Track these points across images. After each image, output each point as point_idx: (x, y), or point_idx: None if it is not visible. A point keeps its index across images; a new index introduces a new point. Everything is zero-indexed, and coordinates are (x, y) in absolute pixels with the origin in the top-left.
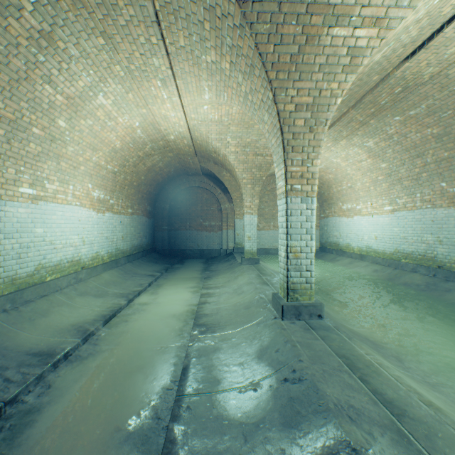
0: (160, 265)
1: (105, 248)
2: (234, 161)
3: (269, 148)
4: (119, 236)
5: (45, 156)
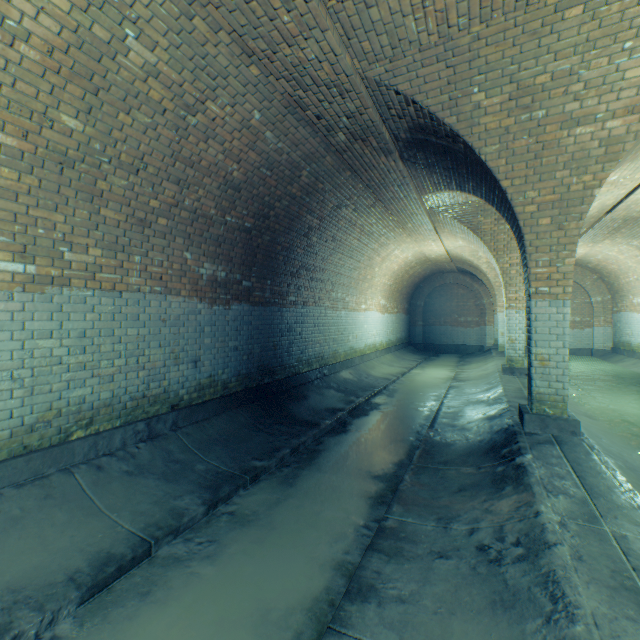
0: (418, 355)
1: (384, 338)
2: (486, 269)
3: None
4: (390, 330)
5: (368, 287)
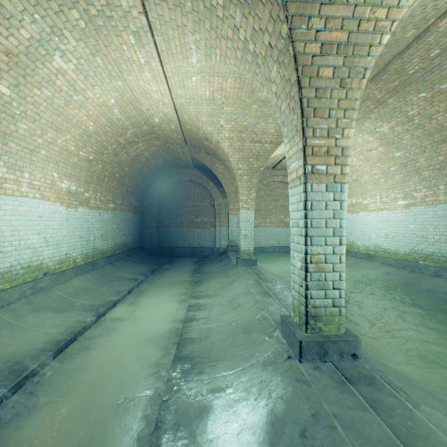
0: (146, 266)
1: (78, 249)
2: (229, 148)
3: (268, 133)
4: (97, 234)
5: None
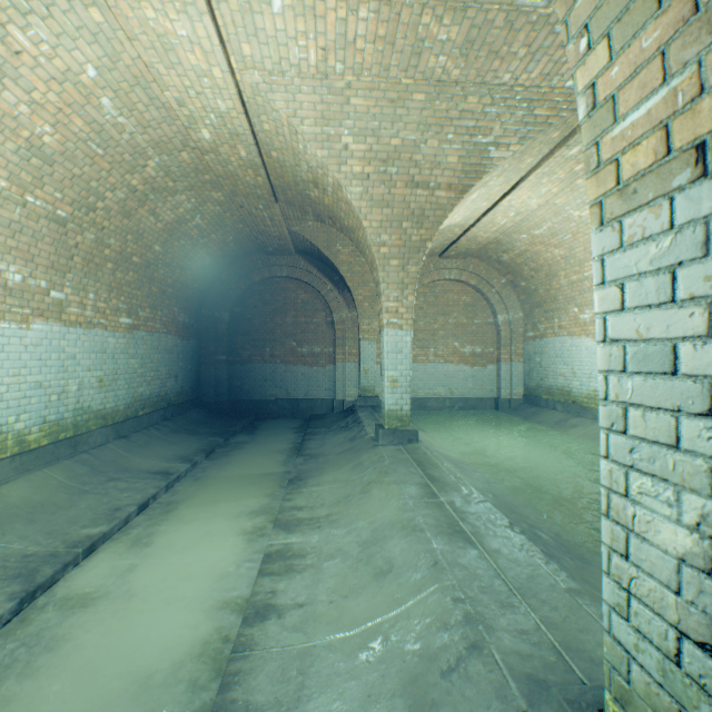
0: (199, 439)
1: (32, 412)
2: (361, 199)
3: (444, 166)
4: (87, 379)
5: None
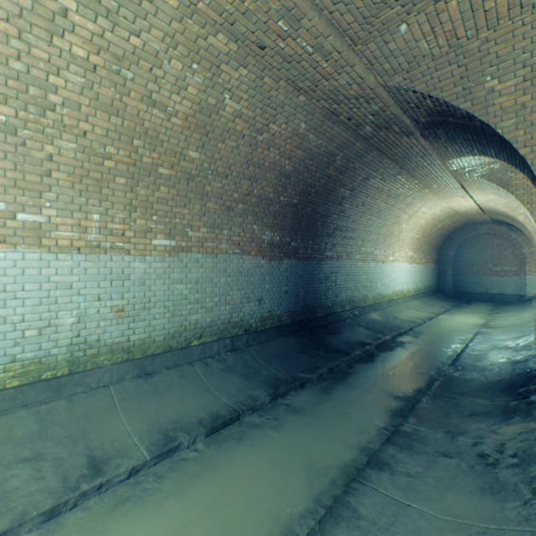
0: (447, 302)
1: (411, 286)
2: (523, 219)
3: None
4: (417, 279)
5: (395, 241)
